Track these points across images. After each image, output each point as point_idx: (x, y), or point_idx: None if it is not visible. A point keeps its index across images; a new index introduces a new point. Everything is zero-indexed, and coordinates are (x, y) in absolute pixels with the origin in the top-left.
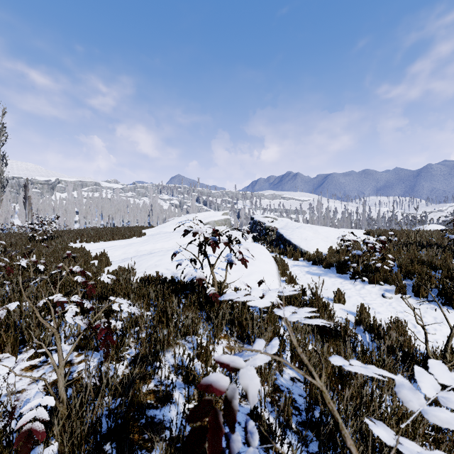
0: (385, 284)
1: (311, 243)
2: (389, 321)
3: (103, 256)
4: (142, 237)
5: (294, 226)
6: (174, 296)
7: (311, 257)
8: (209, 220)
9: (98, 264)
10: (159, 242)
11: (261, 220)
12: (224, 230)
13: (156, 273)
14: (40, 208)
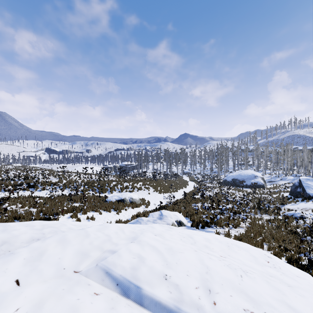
0: None
1: None
2: None
3: None
4: None
5: None
6: None
7: None
8: None
9: None
10: None
11: None
12: None
13: None
14: None
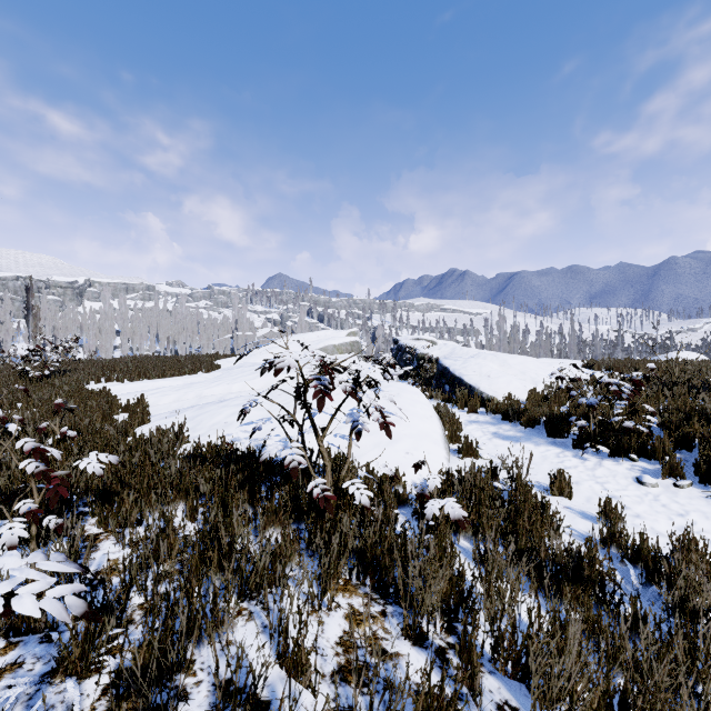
0: (640, 458)
1: (498, 383)
2: (662, 535)
3: (139, 406)
4: (211, 373)
5: (465, 354)
6: (249, 489)
7: (499, 407)
8: (326, 344)
9: (122, 423)
10: (239, 381)
11: (410, 345)
12: (349, 361)
13: (221, 440)
14: (58, 325)
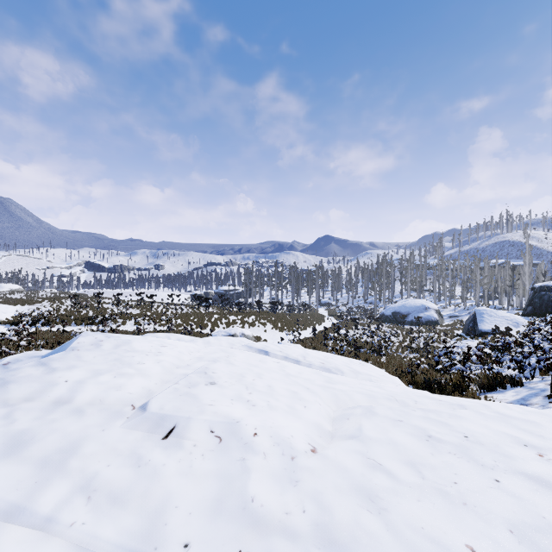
0: (57, 325)
1: None
2: None
3: None
4: None
5: None
6: None
7: (6, 322)
8: None
9: None
10: None
11: None
12: None
13: None
14: None
